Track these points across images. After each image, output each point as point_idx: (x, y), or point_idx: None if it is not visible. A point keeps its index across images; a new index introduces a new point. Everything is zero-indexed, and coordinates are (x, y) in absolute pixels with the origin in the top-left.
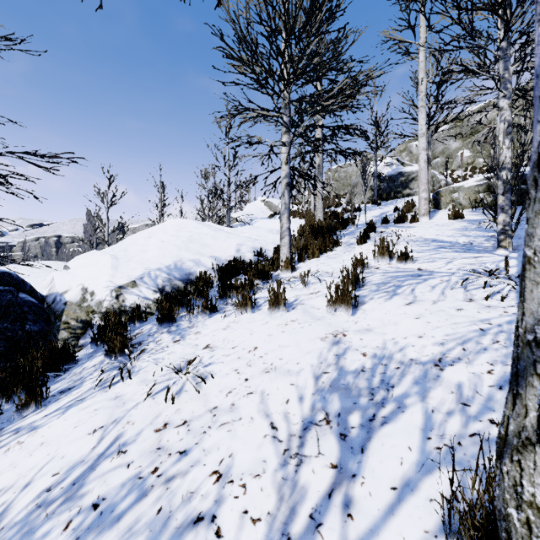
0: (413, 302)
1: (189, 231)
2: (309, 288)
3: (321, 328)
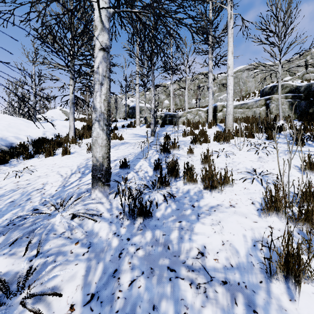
0: (117, 149)
1: (7, 121)
2: (82, 148)
3: (83, 157)
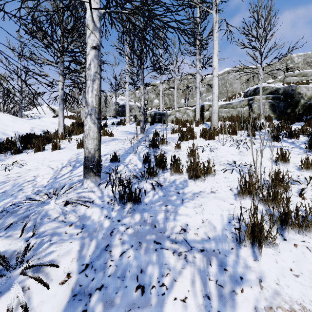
0: (107, 145)
1: None
2: (71, 143)
3: (73, 152)
